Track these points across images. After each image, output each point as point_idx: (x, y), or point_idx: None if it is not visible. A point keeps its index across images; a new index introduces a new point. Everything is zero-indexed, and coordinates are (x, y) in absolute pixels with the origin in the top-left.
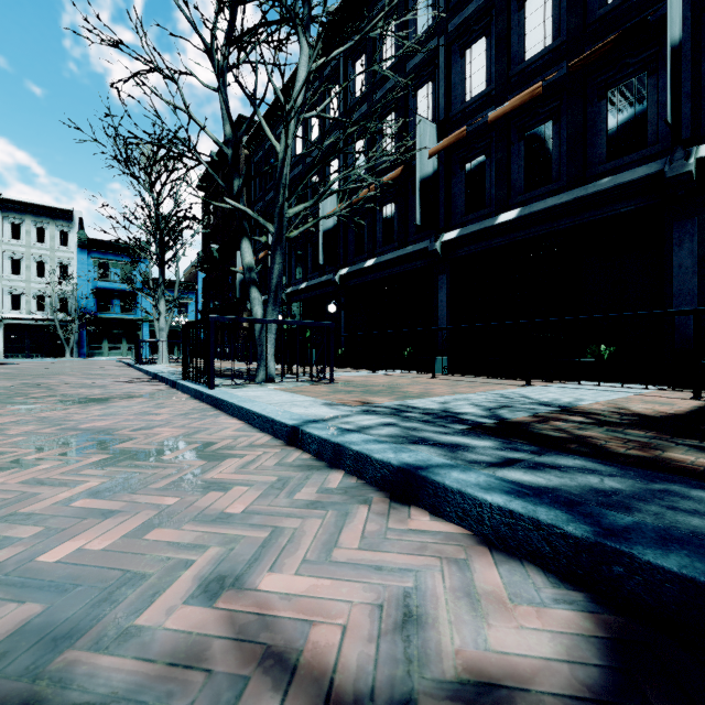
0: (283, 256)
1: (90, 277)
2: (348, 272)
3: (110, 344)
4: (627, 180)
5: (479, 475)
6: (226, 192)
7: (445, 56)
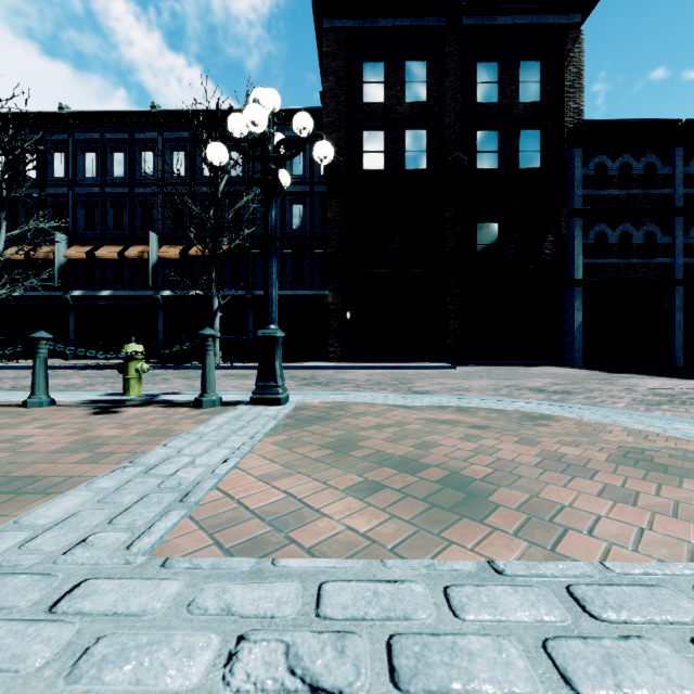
0: None
1: None
2: None
3: None
4: (145, 294)
5: (81, 365)
6: None
7: (73, 203)
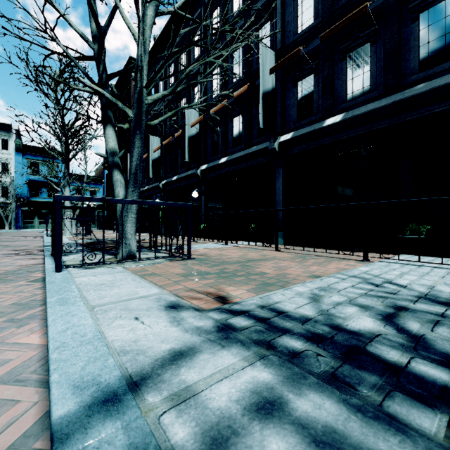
0: (143, 140)
1: (24, 172)
2: (207, 167)
3: (40, 219)
4: (442, 83)
5: None
6: (87, 78)
7: None
